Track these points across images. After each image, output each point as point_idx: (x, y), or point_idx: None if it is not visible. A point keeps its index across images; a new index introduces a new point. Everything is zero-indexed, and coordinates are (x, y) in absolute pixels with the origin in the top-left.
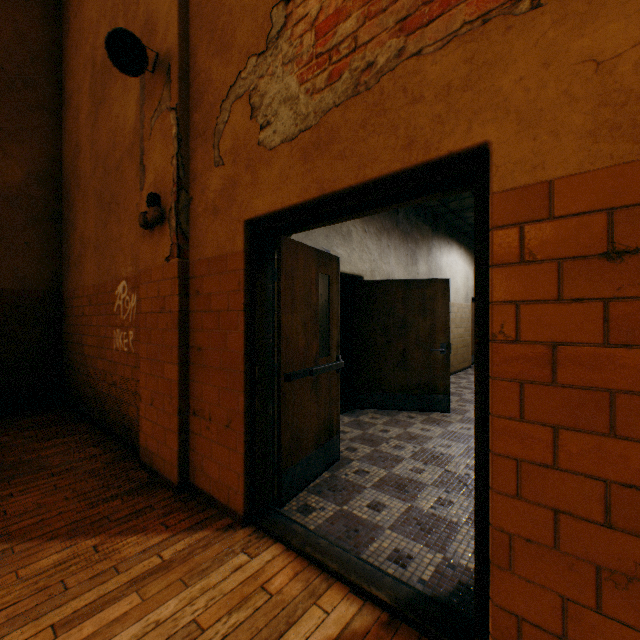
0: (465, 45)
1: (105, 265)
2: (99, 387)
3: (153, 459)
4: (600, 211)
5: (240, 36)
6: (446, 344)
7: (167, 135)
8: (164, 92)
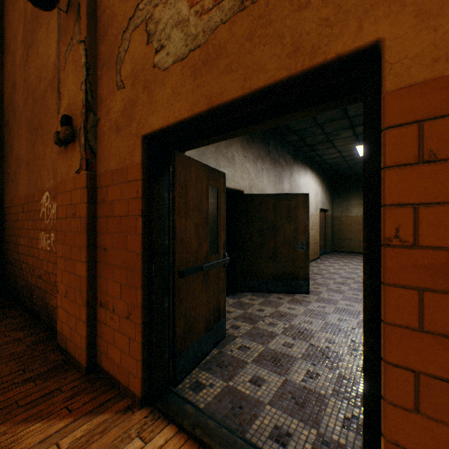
0: None
1: (33, 179)
2: (29, 279)
3: (67, 343)
4: None
5: None
6: (306, 242)
7: (77, 65)
8: (75, 28)
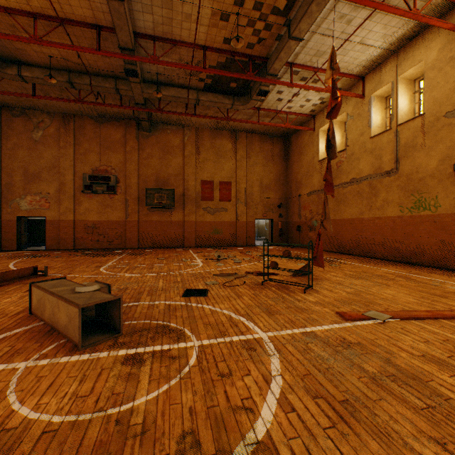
0: (45, 210)
1: None
2: None
3: None
4: (53, 222)
5: (16, 195)
6: None
7: None
8: None
